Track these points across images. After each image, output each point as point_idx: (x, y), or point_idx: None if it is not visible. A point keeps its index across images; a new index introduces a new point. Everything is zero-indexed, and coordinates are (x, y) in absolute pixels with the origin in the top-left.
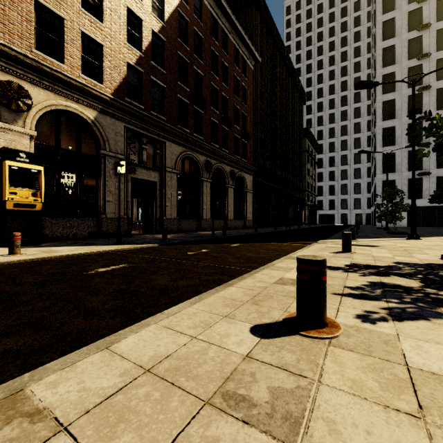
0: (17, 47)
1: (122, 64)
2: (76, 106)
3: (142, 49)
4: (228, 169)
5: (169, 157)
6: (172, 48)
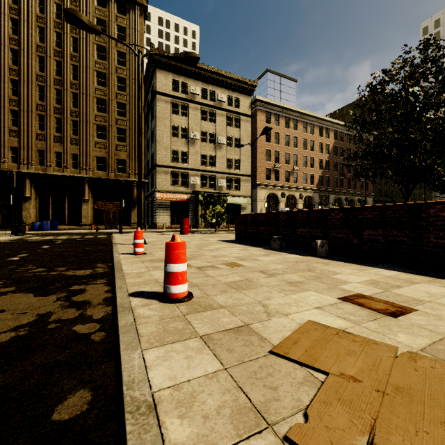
0: (301, 185)
1: (318, 176)
2: (309, 194)
3: (323, 168)
4: (356, 198)
5: (330, 200)
6: (331, 161)
